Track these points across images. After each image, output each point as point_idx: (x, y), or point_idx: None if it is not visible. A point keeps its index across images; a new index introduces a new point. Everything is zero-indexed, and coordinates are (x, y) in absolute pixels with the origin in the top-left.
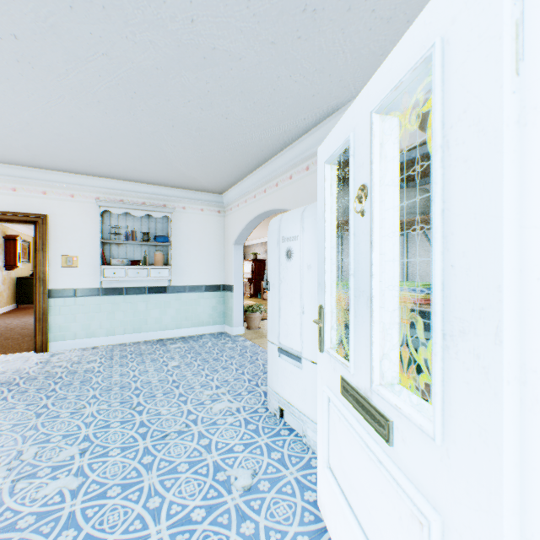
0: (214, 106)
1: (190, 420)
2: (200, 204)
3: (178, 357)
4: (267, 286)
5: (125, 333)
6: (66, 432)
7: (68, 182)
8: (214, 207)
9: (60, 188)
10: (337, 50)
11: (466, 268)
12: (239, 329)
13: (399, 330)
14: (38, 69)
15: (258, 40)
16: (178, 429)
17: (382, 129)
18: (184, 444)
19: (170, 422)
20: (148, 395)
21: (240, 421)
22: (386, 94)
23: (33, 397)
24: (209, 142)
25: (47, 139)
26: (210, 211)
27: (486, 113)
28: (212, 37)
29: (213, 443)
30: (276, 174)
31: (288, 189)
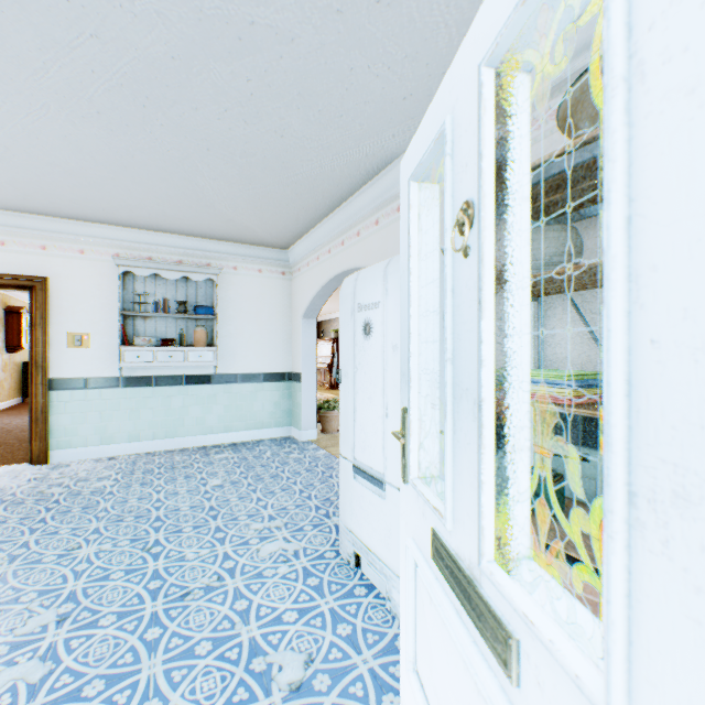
0: (263, 118)
1: (225, 569)
2: (257, 263)
3: (222, 472)
4: (338, 375)
5: (154, 438)
6: (44, 586)
7: (76, 233)
8: (277, 267)
9: (65, 241)
10: (436, 21)
11: (693, 347)
12: (310, 433)
13: (530, 441)
14: (3, 62)
15: (317, 6)
16: (206, 583)
17: (500, 96)
18: (211, 608)
19: (195, 572)
20: (171, 529)
21: (298, 572)
22: (507, 18)
23: (11, 531)
24: (262, 173)
25: (38, 171)
26: (271, 272)
27: None
28: (247, 3)
29: (253, 607)
30: (357, 218)
31: (374, 239)
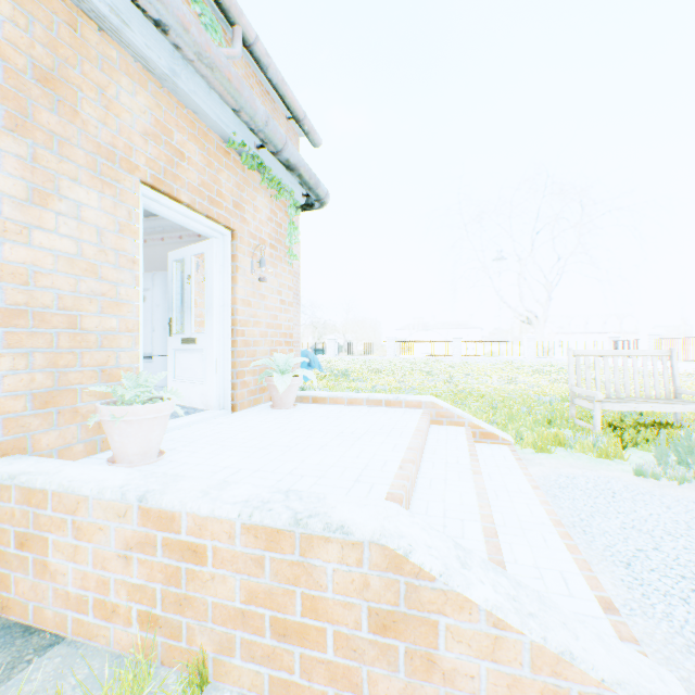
0: None
1: None
2: None
3: None
4: None
5: None
6: None
7: None
8: None
9: None
10: None
11: (210, 297)
12: None
13: None
14: None
15: None
16: None
17: (196, 261)
18: None
19: None
20: None
21: None
22: (196, 254)
23: None
24: None
25: None
26: None
27: (212, 270)
28: None
29: None
30: None
31: None
